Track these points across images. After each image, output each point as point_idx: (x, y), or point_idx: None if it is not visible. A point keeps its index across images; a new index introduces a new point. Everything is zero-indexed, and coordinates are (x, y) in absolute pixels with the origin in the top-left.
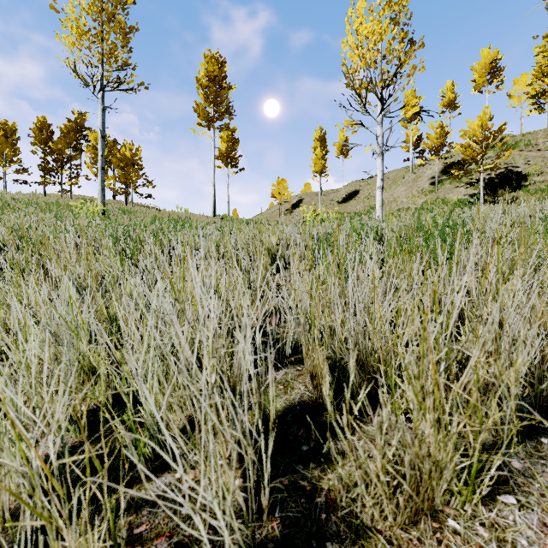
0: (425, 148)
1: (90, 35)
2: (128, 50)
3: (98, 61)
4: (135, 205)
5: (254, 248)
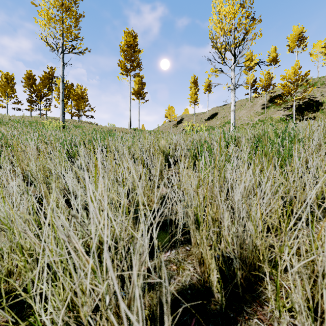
0: (258, 87)
1: (55, 20)
2: (78, 29)
3: (60, 35)
4: (84, 122)
5: (154, 151)
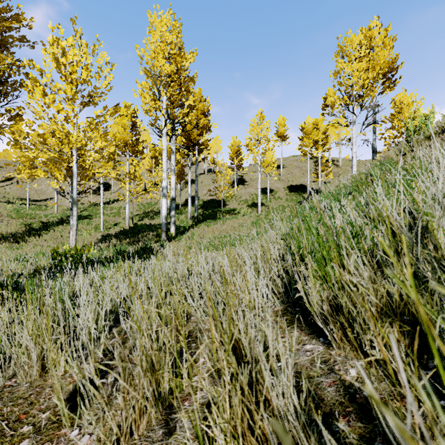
0: None
1: None
2: None
3: None
4: None
5: None
